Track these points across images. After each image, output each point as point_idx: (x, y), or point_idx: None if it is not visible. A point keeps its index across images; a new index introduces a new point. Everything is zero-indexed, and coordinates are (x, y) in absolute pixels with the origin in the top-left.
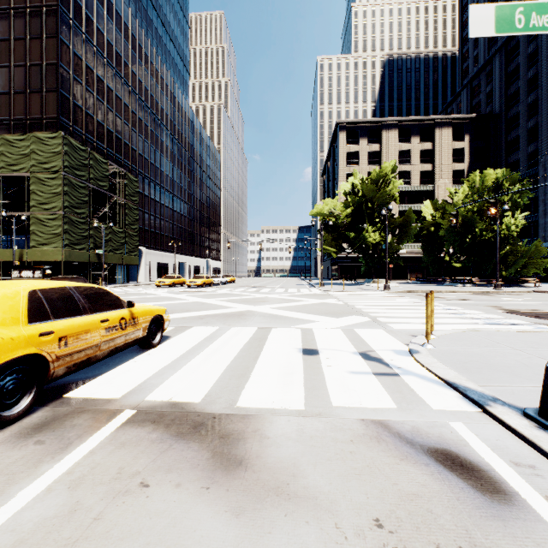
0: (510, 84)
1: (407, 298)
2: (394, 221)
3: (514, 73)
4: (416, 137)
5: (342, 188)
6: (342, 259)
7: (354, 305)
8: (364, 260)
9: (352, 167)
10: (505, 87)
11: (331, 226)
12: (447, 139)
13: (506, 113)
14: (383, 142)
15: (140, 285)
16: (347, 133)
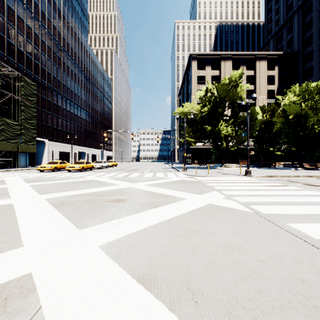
0: (306, 32)
1: (298, 188)
2: (240, 117)
3: (308, 24)
4: (243, 66)
5: (198, 94)
6: (193, 149)
7: (274, 216)
8: (214, 149)
9: (200, 86)
10: (302, 34)
11: (190, 122)
12: (264, 69)
13: (303, 52)
14: (221, 69)
15: (34, 169)
16: (197, 62)
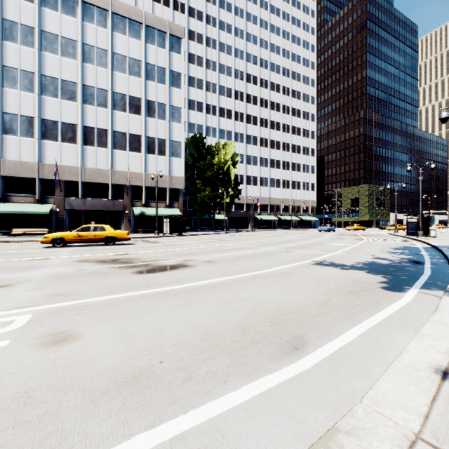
0: None
1: None
2: None
3: None
4: None
5: None
6: None
7: None
8: None
9: None
10: None
11: None
12: None
13: None
14: None
15: None
16: None
